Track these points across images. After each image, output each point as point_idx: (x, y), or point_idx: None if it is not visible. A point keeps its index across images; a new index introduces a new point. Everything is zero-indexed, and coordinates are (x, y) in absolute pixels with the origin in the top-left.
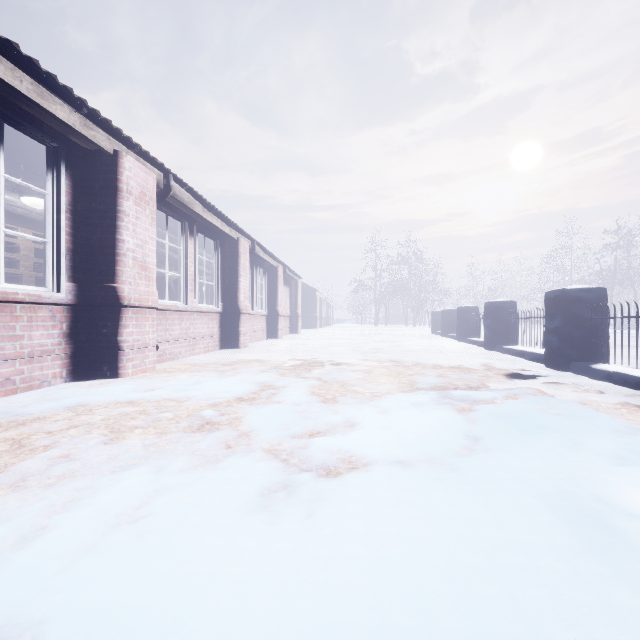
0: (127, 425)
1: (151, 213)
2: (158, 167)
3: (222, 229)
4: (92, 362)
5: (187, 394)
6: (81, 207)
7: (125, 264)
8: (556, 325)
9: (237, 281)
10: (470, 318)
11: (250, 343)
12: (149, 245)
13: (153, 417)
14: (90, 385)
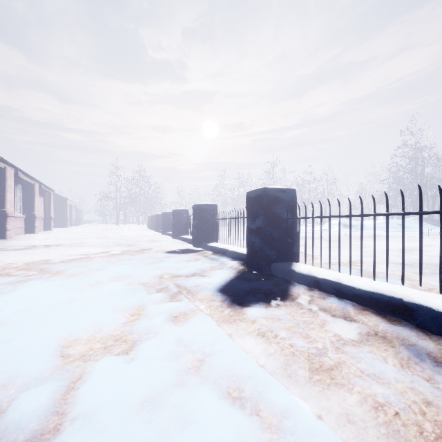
0: None
1: None
2: None
3: None
4: None
5: None
6: None
7: None
8: (174, 222)
9: (4, 195)
10: (161, 220)
11: None
12: None
13: None
14: None
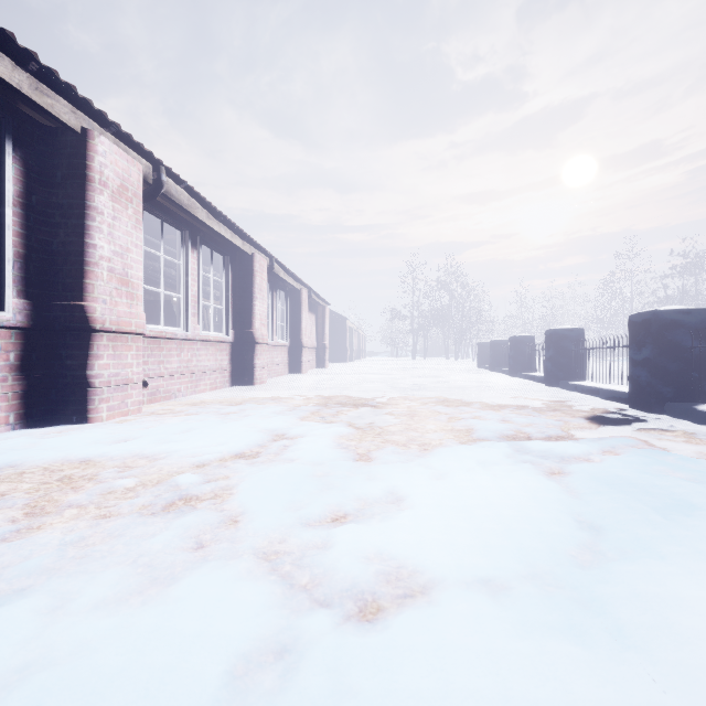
0: (59, 502)
1: (135, 213)
2: (145, 155)
3: (232, 241)
4: (53, 403)
5: (167, 448)
6: (37, 201)
7: (97, 276)
8: (646, 356)
9: (252, 305)
10: (525, 349)
11: (268, 378)
12: (132, 254)
13: (104, 487)
14: (44, 434)
